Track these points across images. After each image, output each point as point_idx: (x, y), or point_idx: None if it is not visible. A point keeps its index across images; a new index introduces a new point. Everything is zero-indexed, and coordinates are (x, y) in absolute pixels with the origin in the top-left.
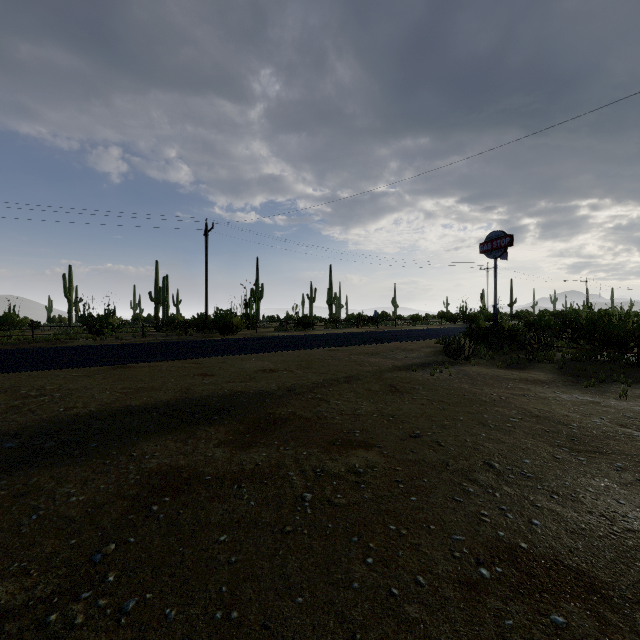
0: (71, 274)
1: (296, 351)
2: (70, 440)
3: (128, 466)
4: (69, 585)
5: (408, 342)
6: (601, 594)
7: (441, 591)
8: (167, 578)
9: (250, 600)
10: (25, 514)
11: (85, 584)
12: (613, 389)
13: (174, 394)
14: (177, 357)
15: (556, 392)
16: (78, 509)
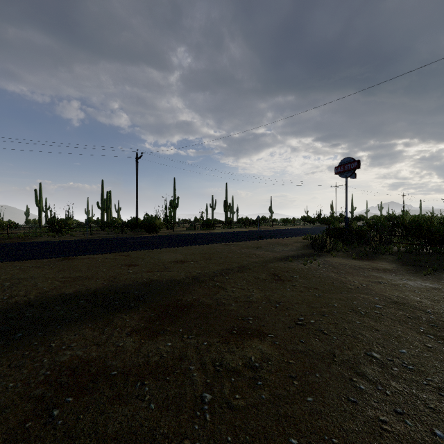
0: (41, 189)
1: (201, 245)
2: (0, 329)
3: (43, 359)
4: None
5: (283, 238)
6: None
7: None
8: None
9: None
10: None
11: None
12: None
13: (102, 282)
14: (111, 251)
15: (403, 279)
16: None
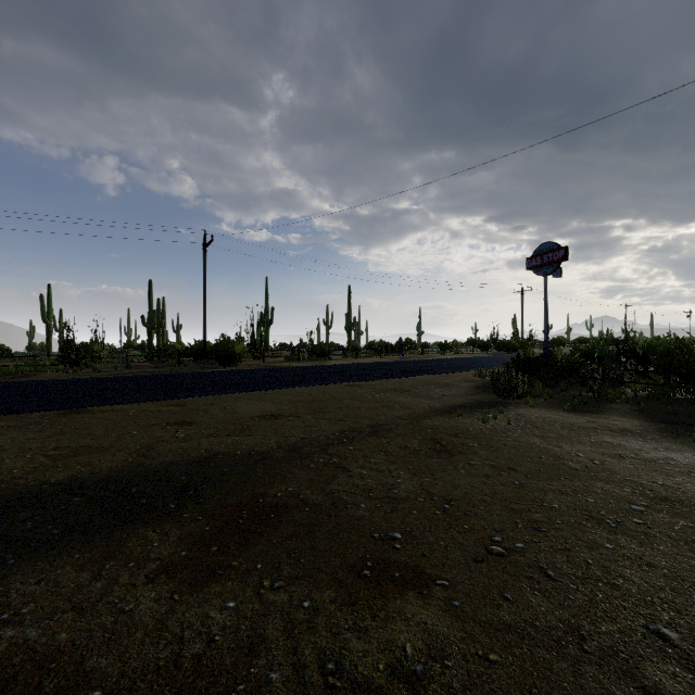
0: (50, 295)
1: (308, 387)
2: None
3: None
4: None
5: (441, 375)
6: None
7: None
8: None
9: None
10: None
11: None
12: None
13: (125, 458)
14: (154, 397)
15: (660, 449)
16: None
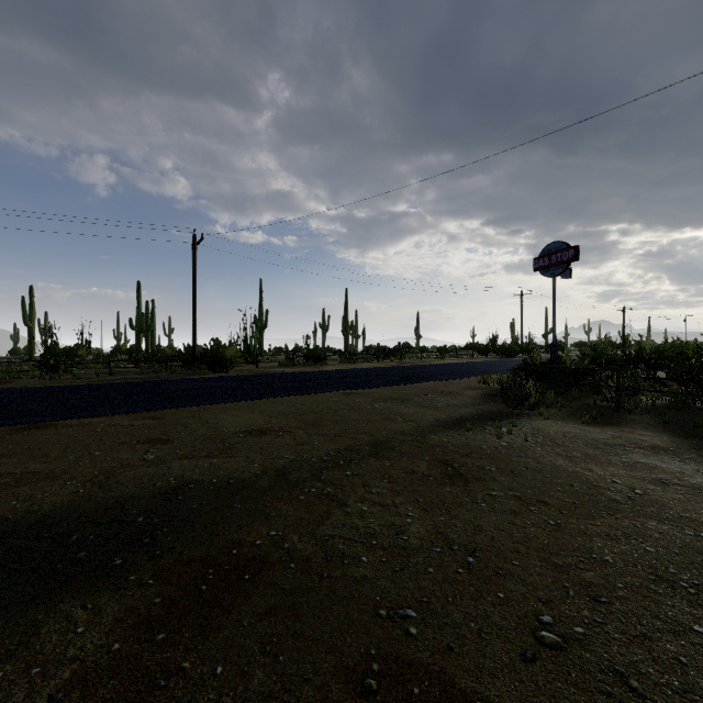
0: (32, 297)
1: (301, 396)
2: None
3: None
4: None
5: (443, 381)
6: None
7: None
8: None
9: None
10: None
11: None
12: None
13: (76, 489)
14: (129, 408)
15: (702, 472)
16: None
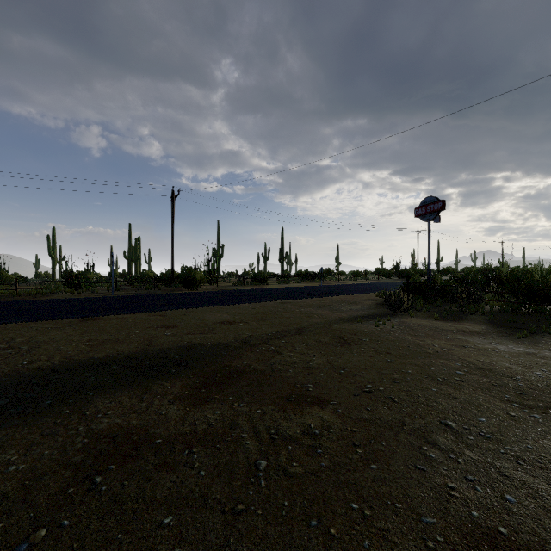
0: (54, 235)
1: (252, 304)
2: (25, 396)
3: (78, 427)
4: None
5: (351, 295)
6: None
7: None
8: None
9: None
10: None
11: None
12: (544, 340)
13: (136, 346)
14: (143, 310)
15: (492, 343)
16: (14, 481)
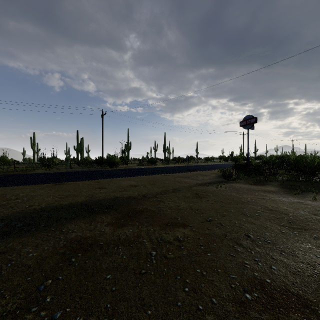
0: (34, 137)
1: (147, 176)
2: (30, 223)
3: (60, 237)
4: (25, 303)
5: (204, 171)
6: (311, 308)
7: (225, 307)
8: (78, 299)
9: (122, 312)
10: (4, 263)
11: (34, 303)
12: (309, 195)
13: (85, 198)
14: (87, 179)
15: (280, 197)
16: (32, 260)
